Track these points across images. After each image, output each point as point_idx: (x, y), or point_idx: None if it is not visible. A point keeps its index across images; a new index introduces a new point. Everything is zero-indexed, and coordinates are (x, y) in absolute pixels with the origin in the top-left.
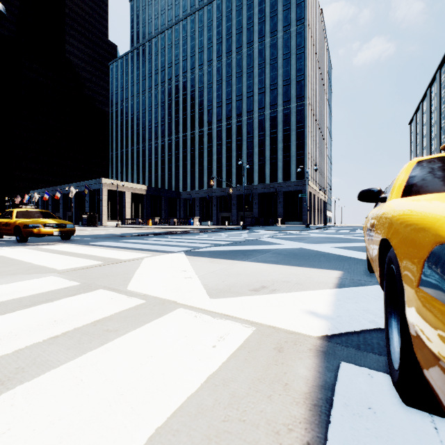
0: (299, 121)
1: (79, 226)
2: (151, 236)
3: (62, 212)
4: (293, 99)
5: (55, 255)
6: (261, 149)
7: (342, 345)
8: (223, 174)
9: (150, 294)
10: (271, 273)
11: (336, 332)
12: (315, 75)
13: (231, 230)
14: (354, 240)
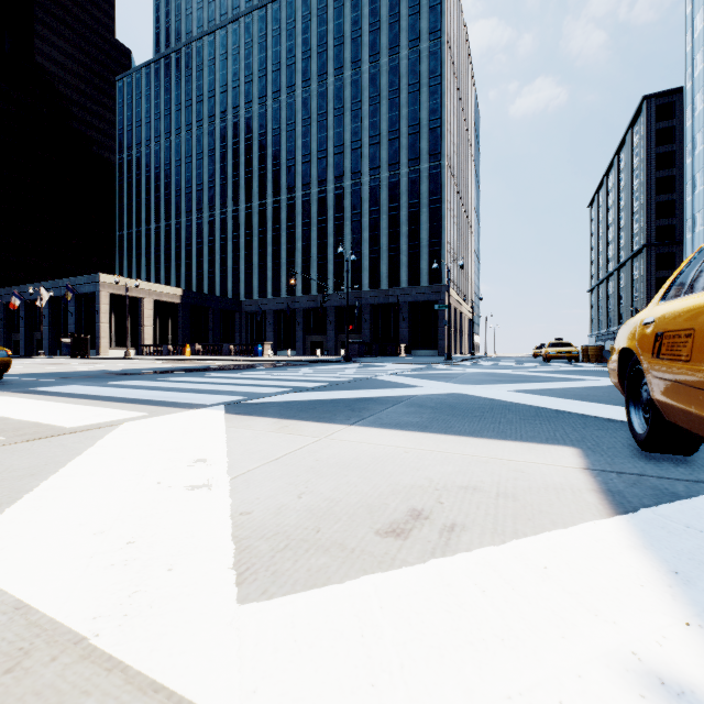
0: (433, 191)
1: (55, 357)
2: (178, 374)
3: (25, 333)
4: (424, 157)
5: None
6: (373, 233)
7: None
8: (313, 272)
9: (9, 588)
10: (422, 459)
11: None
12: (457, 122)
13: (326, 363)
14: (536, 379)
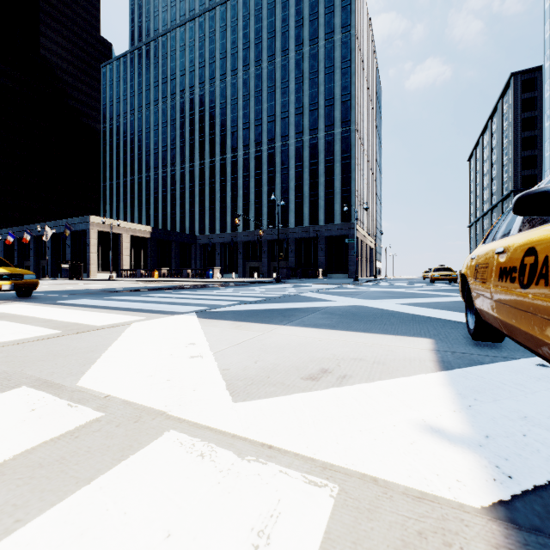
0: (344, 150)
1: (57, 279)
2: (154, 292)
3: (34, 260)
4: (338, 124)
5: None
6: (298, 183)
7: None
8: (251, 213)
9: (118, 395)
10: (330, 345)
11: (515, 490)
12: (363, 96)
13: (262, 284)
14: (419, 295)
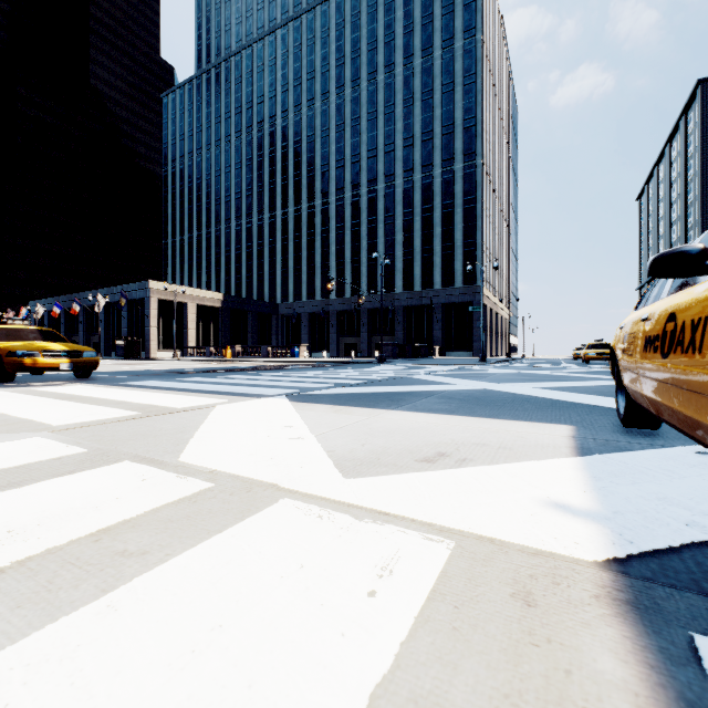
0: (467, 191)
1: (111, 358)
2: (230, 373)
3: (84, 336)
4: (459, 157)
5: (55, 401)
6: (407, 235)
7: (660, 582)
8: (347, 275)
9: (224, 470)
10: (448, 430)
11: (632, 551)
12: (492, 119)
13: (361, 364)
14: (565, 378)
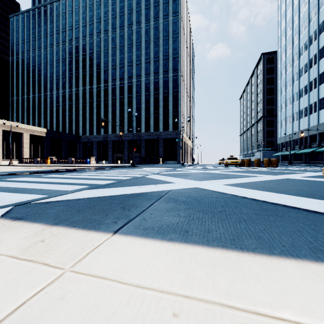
0: (174, 87)
1: None
2: (24, 175)
3: None
4: (171, 70)
5: None
6: (147, 105)
7: None
8: (117, 123)
9: None
10: None
11: None
12: (185, 56)
13: (122, 167)
14: (231, 176)
